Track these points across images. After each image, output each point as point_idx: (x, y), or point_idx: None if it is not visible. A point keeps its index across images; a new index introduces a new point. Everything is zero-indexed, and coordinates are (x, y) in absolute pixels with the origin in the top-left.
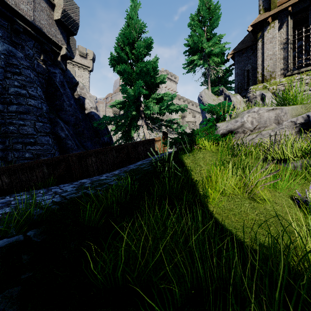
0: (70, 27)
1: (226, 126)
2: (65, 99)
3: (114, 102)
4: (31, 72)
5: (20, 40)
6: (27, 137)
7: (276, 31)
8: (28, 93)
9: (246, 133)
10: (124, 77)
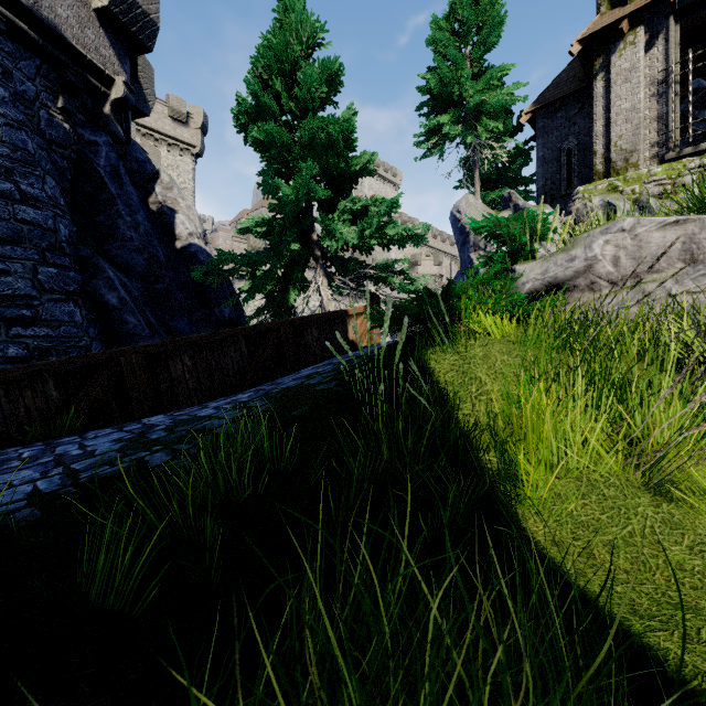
0: (134, 30)
1: (542, 271)
2: (121, 211)
3: (248, 222)
4: (30, 138)
5: (0, 54)
6: (13, 305)
7: (641, 53)
8: (20, 189)
9: (599, 291)
10: (271, 156)
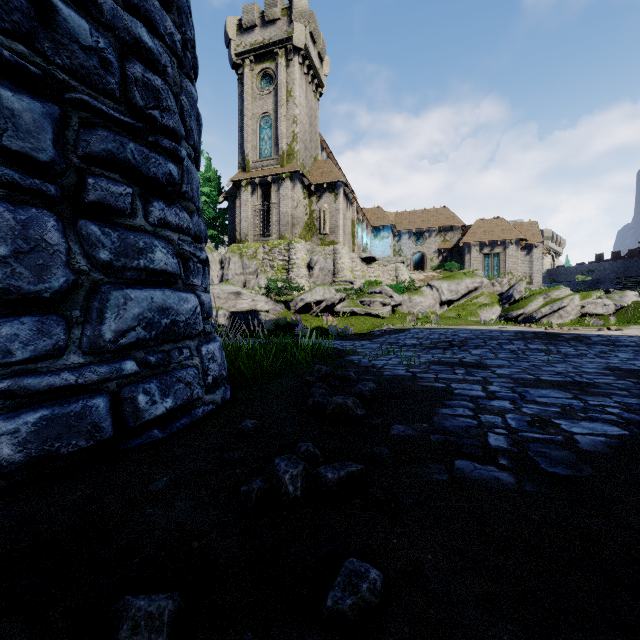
0: None
1: None
2: None
3: None
4: None
5: None
6: None
7: (249, 196)
8: None
9: None
10: None
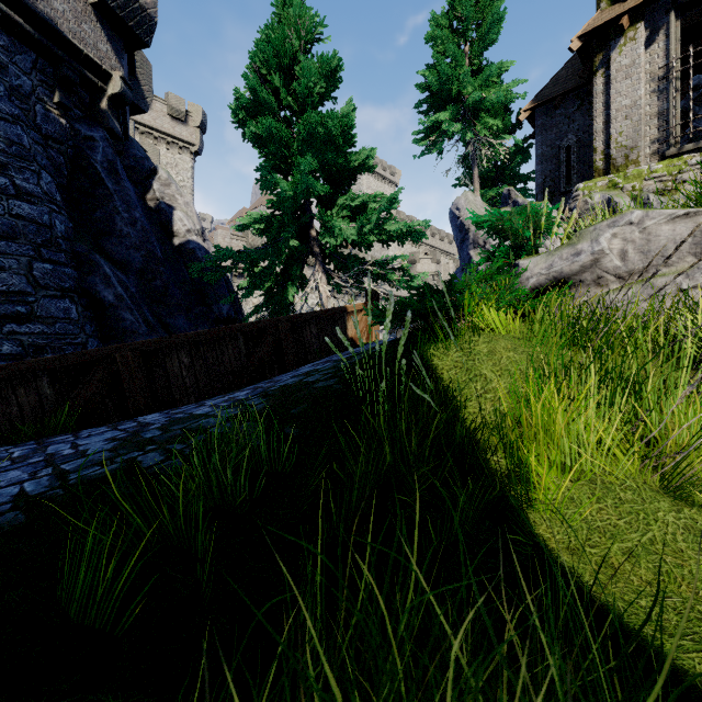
0: (132, 25)
1: (547, 266)
2: (118, 207)
3: (247, 218)
4: (25, 133)
5: None
6: (7, 301)
7: (641, 49)
8: (15, 184)
9: (606, 286)
10: (269, 151)
